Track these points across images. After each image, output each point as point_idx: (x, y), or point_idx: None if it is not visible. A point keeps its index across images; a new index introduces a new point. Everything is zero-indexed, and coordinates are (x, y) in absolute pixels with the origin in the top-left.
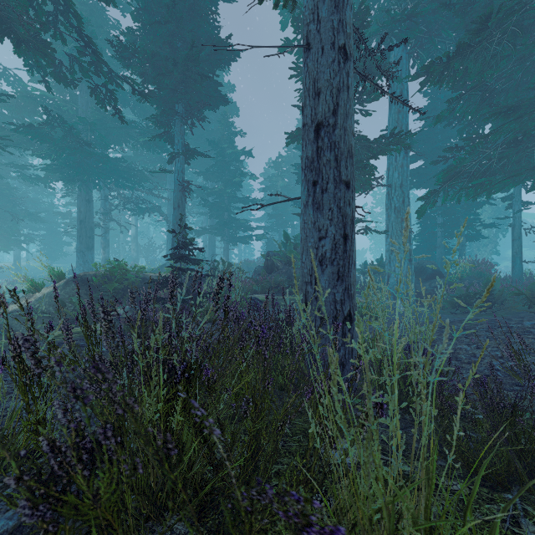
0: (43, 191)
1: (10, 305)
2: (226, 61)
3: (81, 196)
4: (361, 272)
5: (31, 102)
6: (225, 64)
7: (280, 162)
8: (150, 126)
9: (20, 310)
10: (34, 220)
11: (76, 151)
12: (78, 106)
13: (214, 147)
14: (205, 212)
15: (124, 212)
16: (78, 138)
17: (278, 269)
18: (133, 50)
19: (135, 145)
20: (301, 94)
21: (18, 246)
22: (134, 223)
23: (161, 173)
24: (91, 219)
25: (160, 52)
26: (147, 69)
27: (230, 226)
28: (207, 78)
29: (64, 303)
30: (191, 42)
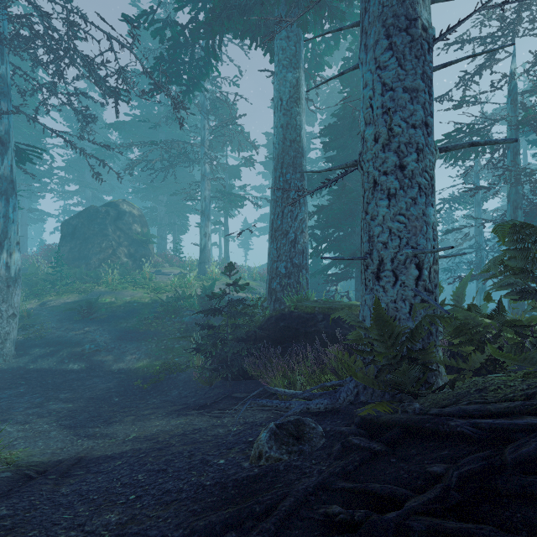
0: None
1: None
2: None
3: None
4: None
5: None
6: None
7: None
8: None
9: None
10: None
11: None
12: None
13: None
14: None
15: None
16: None
17: None
18: None
19: None
20: None
21: None
22: None
23: None
24: None
25: None
26: None
27: None
28: None
29: None
30: None
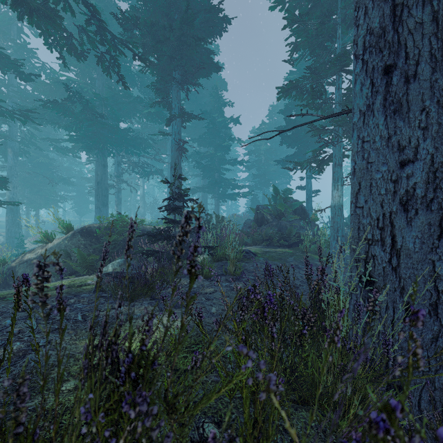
0: (74, 162)
1: (27, 254)
2: (218, 31)
3: (98, 162)
4: (345, 226)
5: (60, 87)
6: (217, 34)
7: (263, 128)
8: (153, 99)
9: (33, 259)
10: (66, 183)
11: (91, 122)
12: (96, 87)
13: (206, 116)
14: (198, 174)
15: (135, 177)
16: (93, 111)
17: (268, 222)
18: (134, 21)
19: (141, 117)
20: (292, 48)
21: (55, 204)
22: (141, 185)
23: (163, 142)
24: (106, 181)
25: (159, 24)
26: (147, 41)
27: (220, 184)
28: (201, 47)
29: (69, 253)
30: (186, 4)
